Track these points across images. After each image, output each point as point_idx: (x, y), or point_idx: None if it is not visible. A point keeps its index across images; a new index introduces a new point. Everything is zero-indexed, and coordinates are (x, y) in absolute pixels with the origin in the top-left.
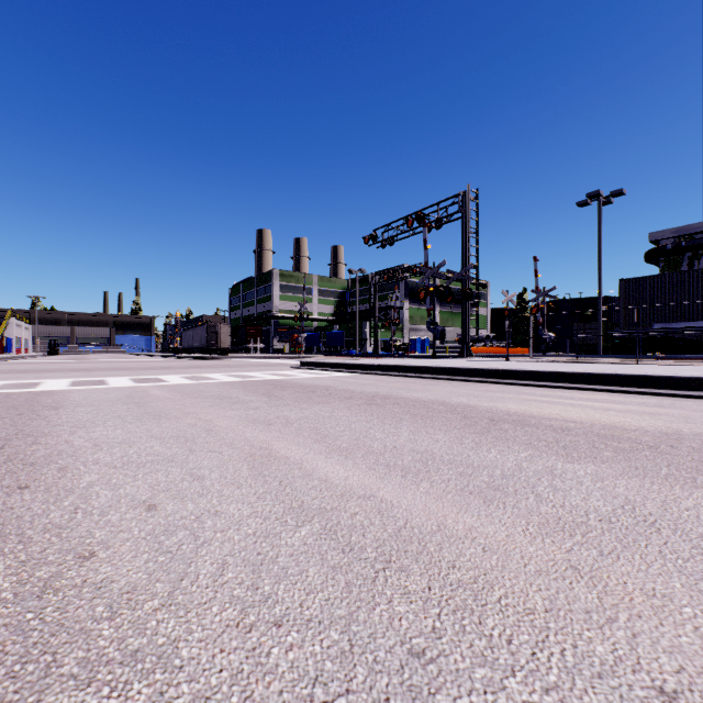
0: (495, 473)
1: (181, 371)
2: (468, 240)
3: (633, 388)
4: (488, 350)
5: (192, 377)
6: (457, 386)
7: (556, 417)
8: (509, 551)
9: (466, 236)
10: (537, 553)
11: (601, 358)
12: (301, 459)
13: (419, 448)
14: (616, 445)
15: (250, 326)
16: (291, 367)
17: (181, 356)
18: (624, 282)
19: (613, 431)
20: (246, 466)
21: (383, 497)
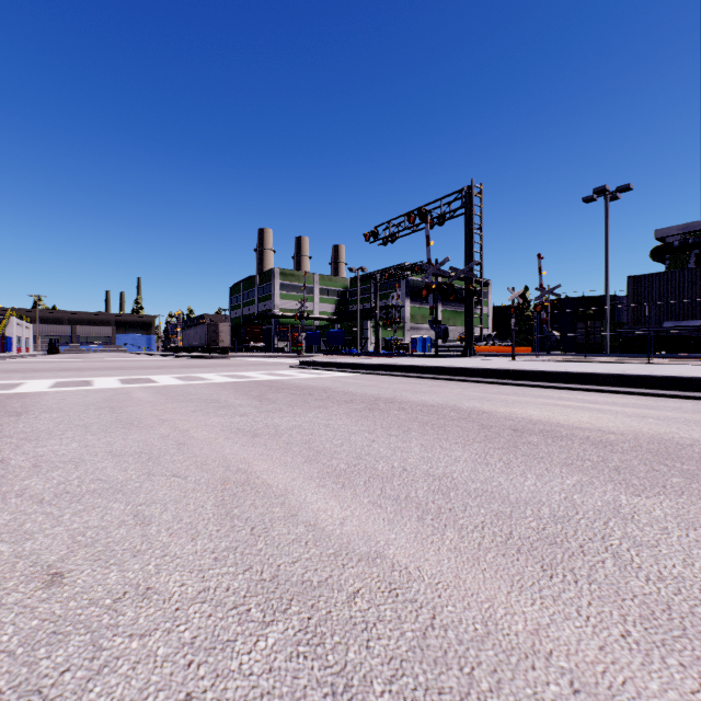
0: (543, 514)
1: (175, 371)
2: (472, 236)
3: (660, 390)
4: (490, 349)
5: (185, 377)
6: (465, 387)
7: (589, 427)
8: (618, 693)
9: (469, 232)
10: (668, 696)
11: (610, 357)
12: (285, 489)
13: (435, 471)
14: (681, 466)
15: (251, 325)
16: (290, 366)
17: (180, 355)
18: (632, 279)
19: (665, 445)
20: (212, 499)
21: (395, 557)
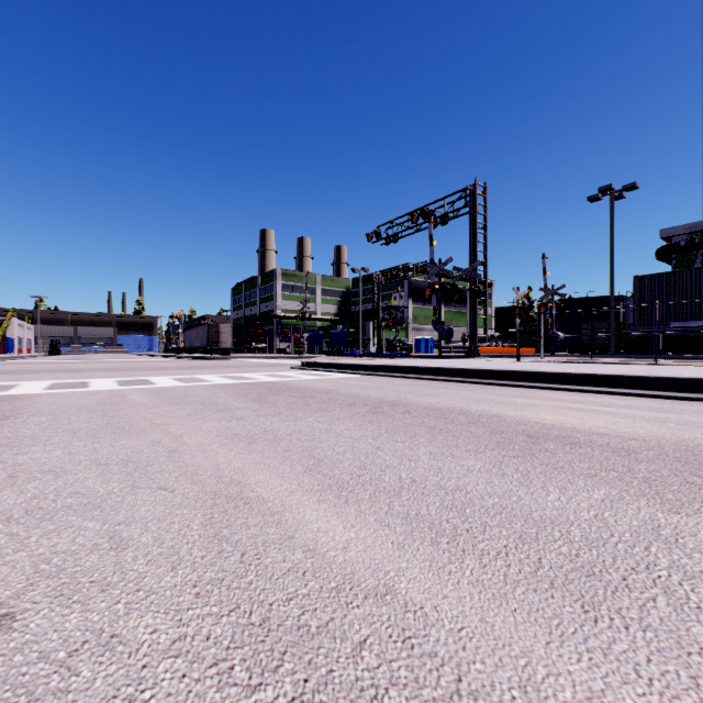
0: (574, 536)
1: (175, 372)
2: (476, 235)
3: (675, 392)
4: (493, 350)
5: (184, 378)
6: (472, 389)
7: (607, 432)
8: None
9: (473, 232)
10: None
11: (616, 358)
12: (282, 504)
13: (447, 483)
14: None
15: (253, 326)
16: (291, 368)
17: (182, 356)
18: (639, 279)
19: (693, 453)
20: (200, 517)
21: (408, 593)
